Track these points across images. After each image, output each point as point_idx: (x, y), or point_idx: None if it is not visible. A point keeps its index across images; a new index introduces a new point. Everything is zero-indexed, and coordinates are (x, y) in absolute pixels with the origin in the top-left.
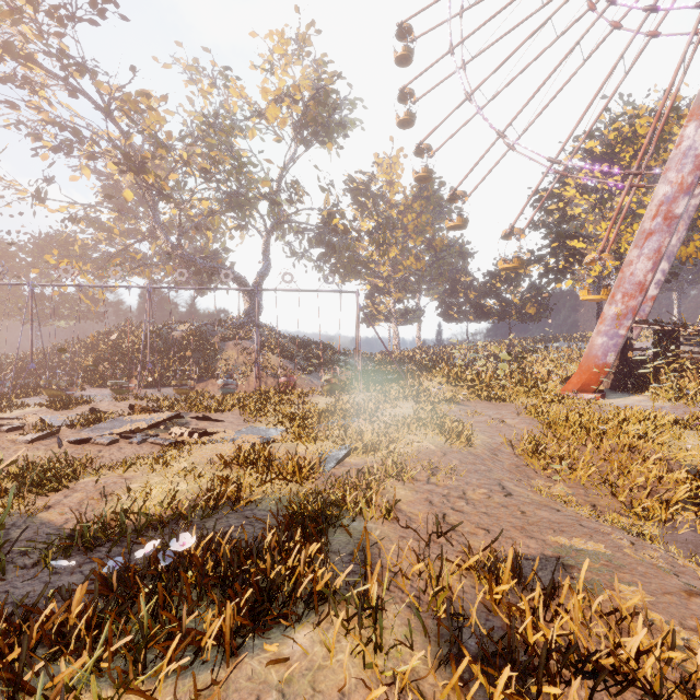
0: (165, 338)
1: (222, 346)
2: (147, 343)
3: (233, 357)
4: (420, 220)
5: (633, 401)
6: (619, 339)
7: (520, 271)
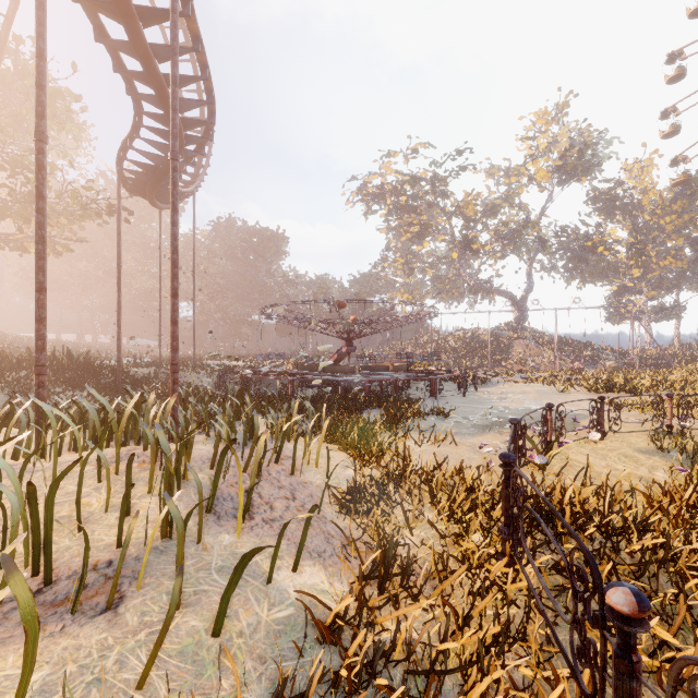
0: (478, 339)
1: (511, 344)
2: (466, 343)
3: (520, 351)
4: (681, 220)
5: None
6: None
7: None
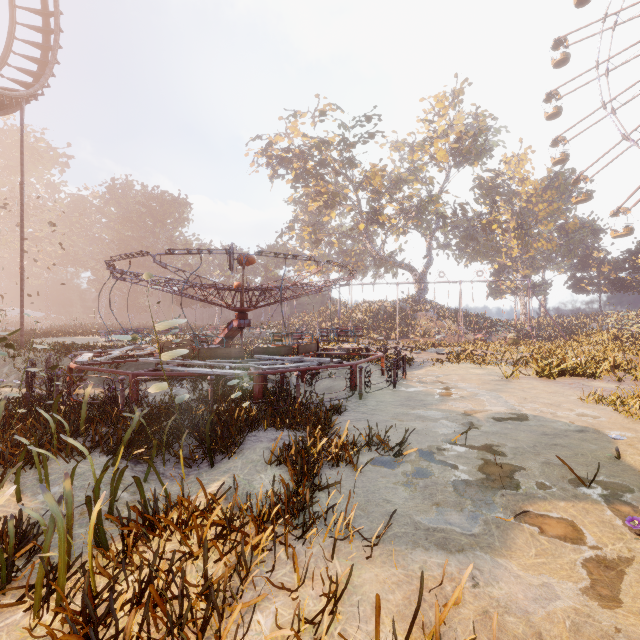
0: (385, 311)
1: (415, 316)
2: (373, 315)
3: (424, 323)
4: (551, 208)
5: None
6: None
7: None
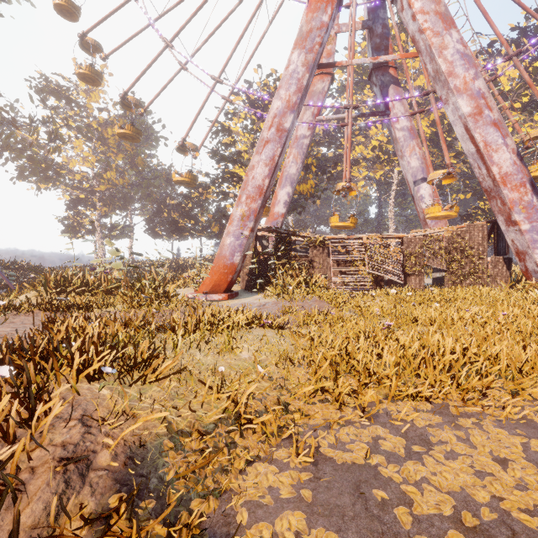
0: None
1: None
2: None
3: None
4: None
5: (252, 299)
6: (244, 240)
7: (208, 196)
